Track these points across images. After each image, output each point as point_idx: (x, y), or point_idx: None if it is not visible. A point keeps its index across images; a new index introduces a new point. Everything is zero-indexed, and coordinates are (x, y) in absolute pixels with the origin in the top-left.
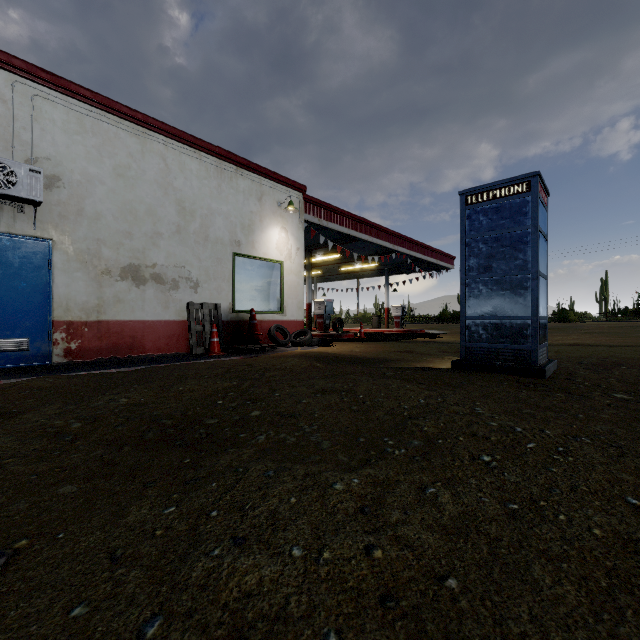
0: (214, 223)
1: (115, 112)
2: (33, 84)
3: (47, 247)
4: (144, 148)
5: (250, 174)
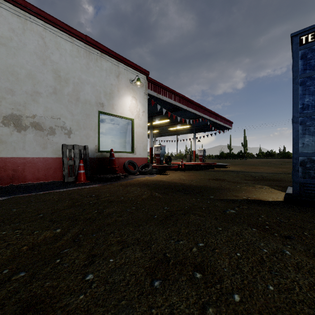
0: (84, 89)
1: None
2: None
3: None
4: (25, 27)
5: (111, 59)
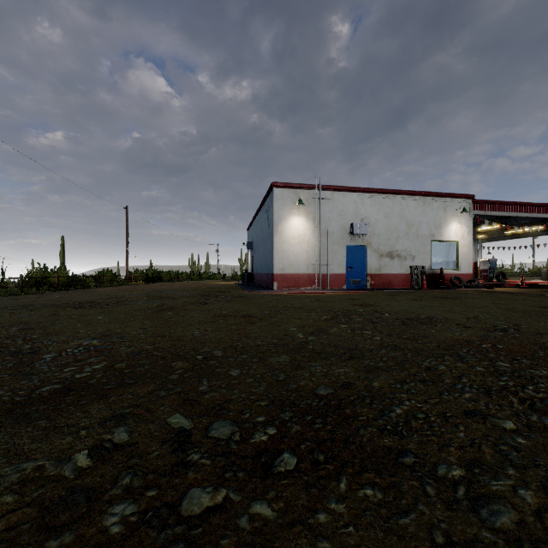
0: (421, 228)
1: (384, 193)
2: (362, 194)
3: (365, 248)
4: (393, 203)
5: (439, 198)
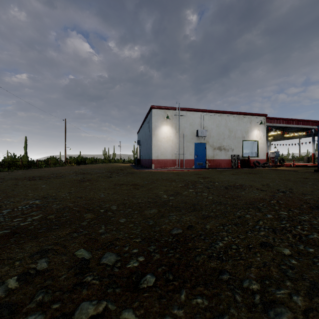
0: (237, 133)
1: (216, 112)
2: (203, 113)
3: (205, 144)
4: (221, 118)
5: (247, 116)
